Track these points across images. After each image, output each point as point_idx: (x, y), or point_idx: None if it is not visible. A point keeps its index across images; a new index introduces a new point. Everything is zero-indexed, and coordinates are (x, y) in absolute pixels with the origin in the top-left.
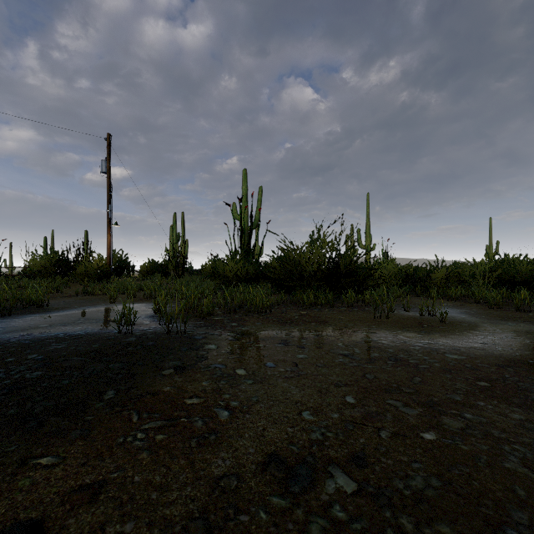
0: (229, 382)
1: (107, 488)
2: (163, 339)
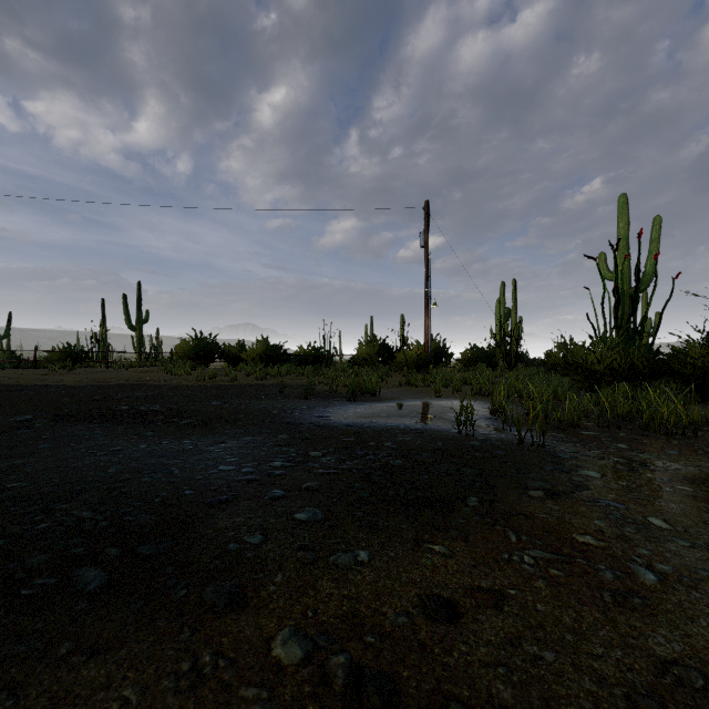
0: (640, 532)
1: (508, 602)
2: (514, 449)
